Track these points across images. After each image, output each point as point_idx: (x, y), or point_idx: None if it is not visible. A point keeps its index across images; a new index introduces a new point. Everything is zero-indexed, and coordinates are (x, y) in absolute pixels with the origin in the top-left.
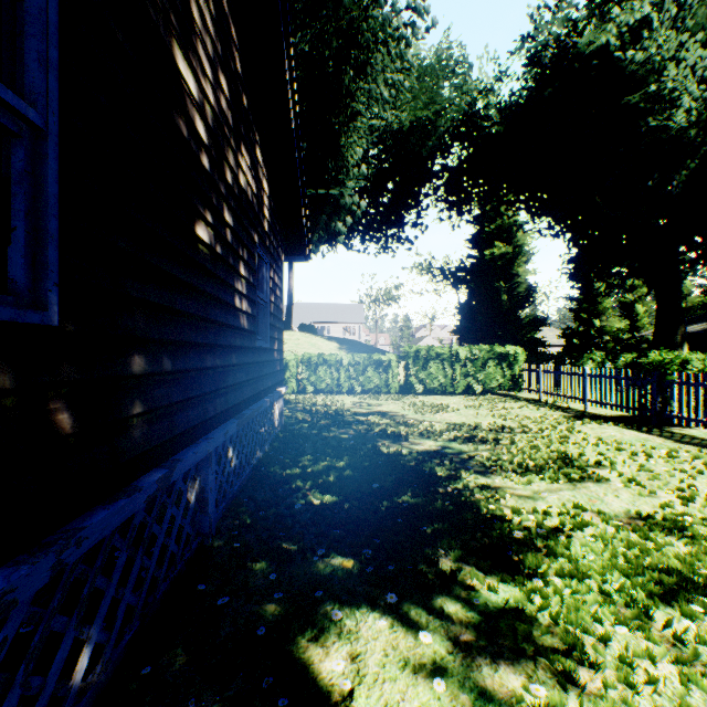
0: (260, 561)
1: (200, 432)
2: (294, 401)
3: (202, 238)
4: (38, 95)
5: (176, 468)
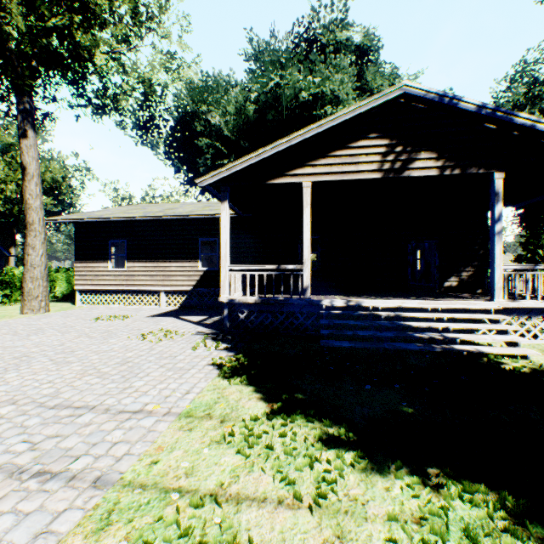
0: None
1: None
2: None
3: None
4: None
5: None
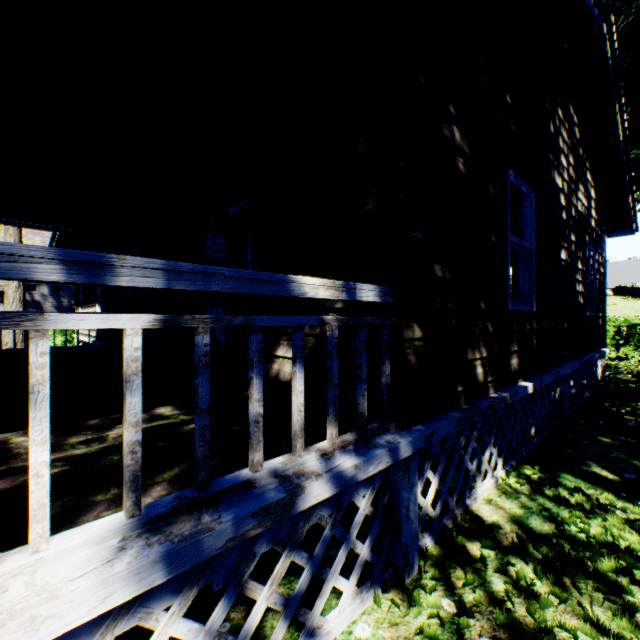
0: (603, 438)
1: (561, 362)
2: (612, 366)
3: (562, 258)
4: (531, 241)
5: (559, 372)
